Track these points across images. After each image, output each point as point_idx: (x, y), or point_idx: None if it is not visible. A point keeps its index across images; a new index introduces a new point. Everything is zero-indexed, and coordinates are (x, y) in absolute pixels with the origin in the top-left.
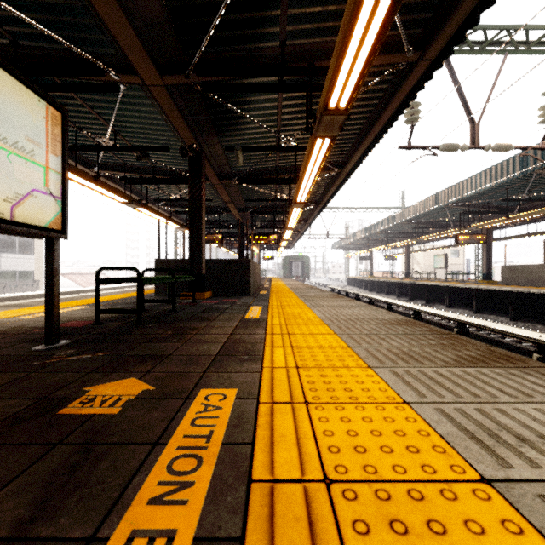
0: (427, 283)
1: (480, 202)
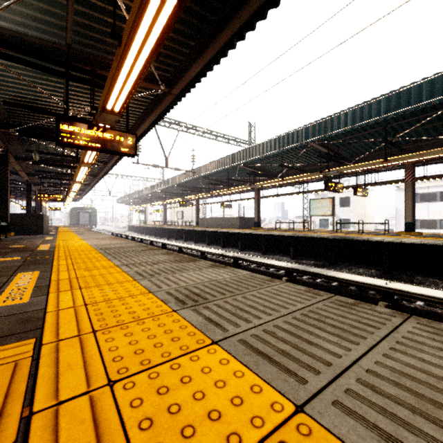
0: (167, 227)
1: (190, 185)
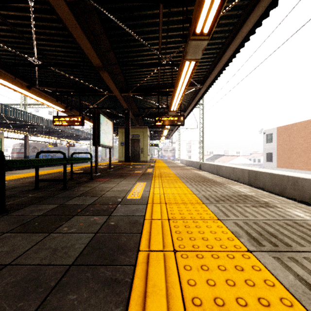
0: None
1: None
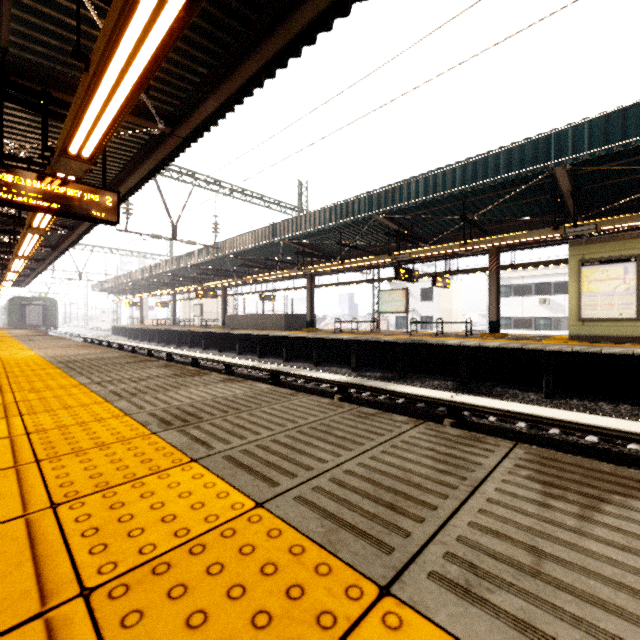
0: (177, 329)
1: (212, 267)
